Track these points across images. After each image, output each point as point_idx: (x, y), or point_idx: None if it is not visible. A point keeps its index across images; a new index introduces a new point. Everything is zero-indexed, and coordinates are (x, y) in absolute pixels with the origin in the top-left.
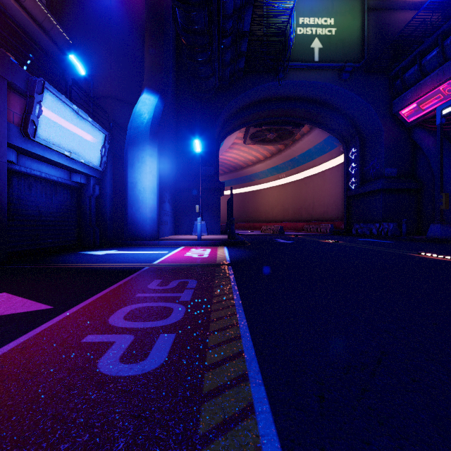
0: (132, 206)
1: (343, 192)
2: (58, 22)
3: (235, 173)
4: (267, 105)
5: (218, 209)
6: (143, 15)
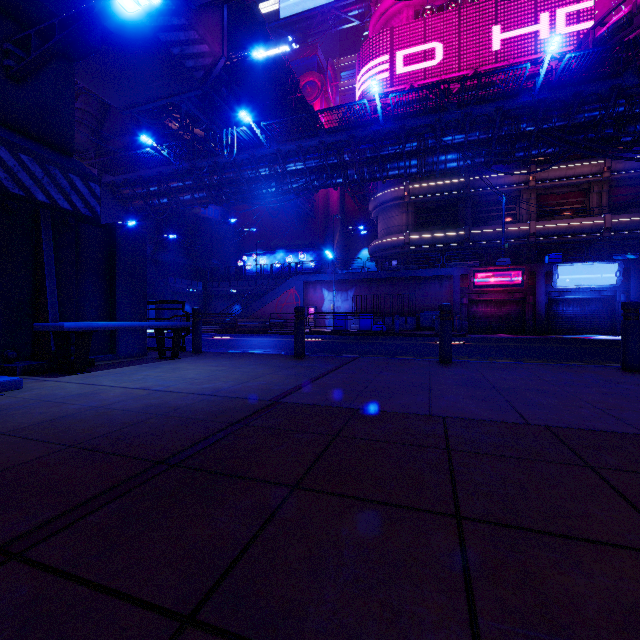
0: None
1: None
2: None
3: None
4: None
5: None
6: None
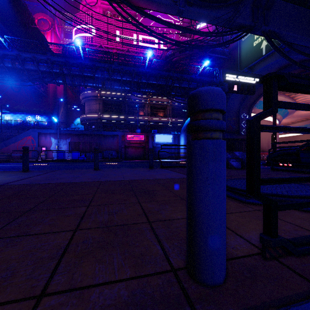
0: (180, 150)
1: None
2: None
3: None
4: None
5: None
6: None
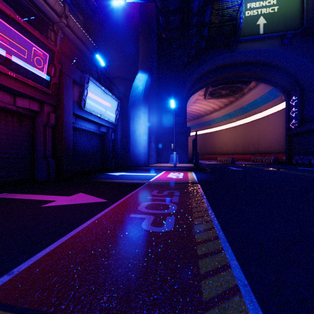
0: (132, 145)
1: (285, 131)
2: (89, 35)
3: (197, 119)
4: (222, 70)
5: (186, 146)
6: (137, 22)
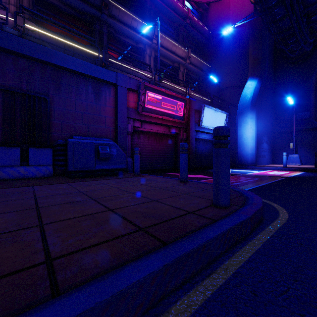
0: (240, 147)
1: None
2: (205, 60)
3: None
4: None
5: (314, 145)
6: (249, 28)
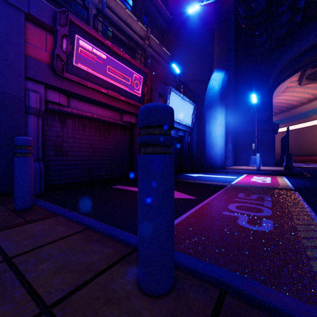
0: (208, 147)
1: None
2: (165, 48)
3: (287, 112)
4: None
5: (273, 146)
6: (211, 20)
